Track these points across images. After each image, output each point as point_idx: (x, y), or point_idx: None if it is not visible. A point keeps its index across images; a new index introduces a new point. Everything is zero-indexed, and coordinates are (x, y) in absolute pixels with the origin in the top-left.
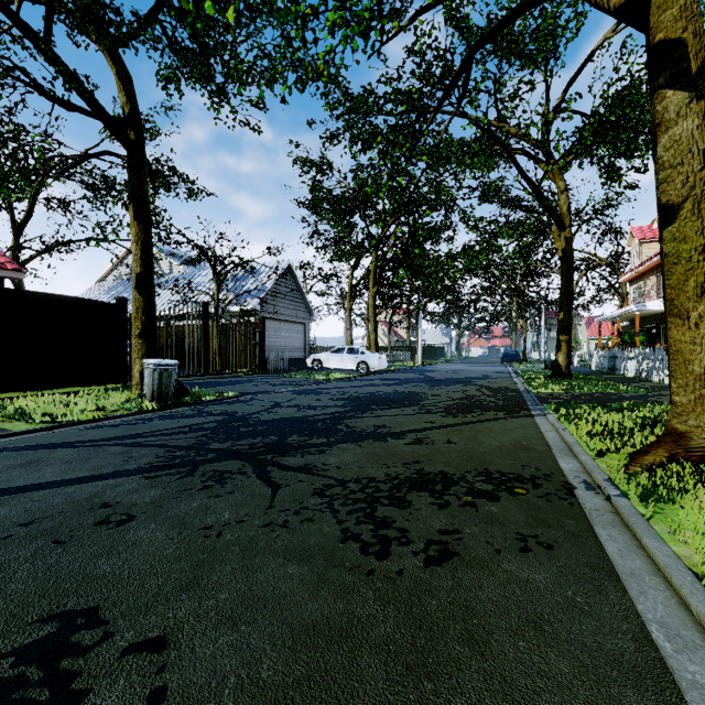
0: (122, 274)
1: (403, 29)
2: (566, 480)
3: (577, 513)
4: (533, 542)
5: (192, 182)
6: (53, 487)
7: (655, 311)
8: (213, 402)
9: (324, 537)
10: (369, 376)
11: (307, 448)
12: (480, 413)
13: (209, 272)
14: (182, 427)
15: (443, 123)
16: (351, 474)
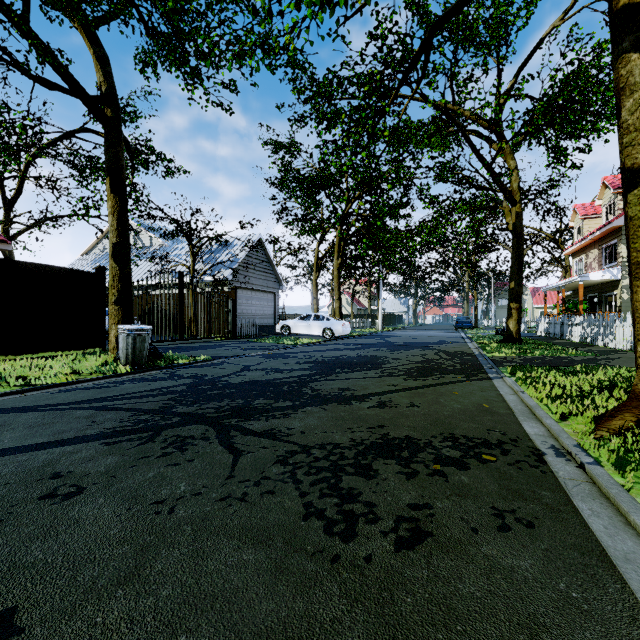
0: (106, 247)
1: (367, 2)
2: (534, 446)
3: (552, 483)
4: (511, 518)
5: (169, 160)
6: (7, 454)
7: (597, 281)
8: (185, 366)
9: (285, 512)
10: (334, 341)
11: (272, 412)
12: (440, 376)
13: (186, 245)
14: (151, 391)
15: (403, 104)
16: (316, 439)
